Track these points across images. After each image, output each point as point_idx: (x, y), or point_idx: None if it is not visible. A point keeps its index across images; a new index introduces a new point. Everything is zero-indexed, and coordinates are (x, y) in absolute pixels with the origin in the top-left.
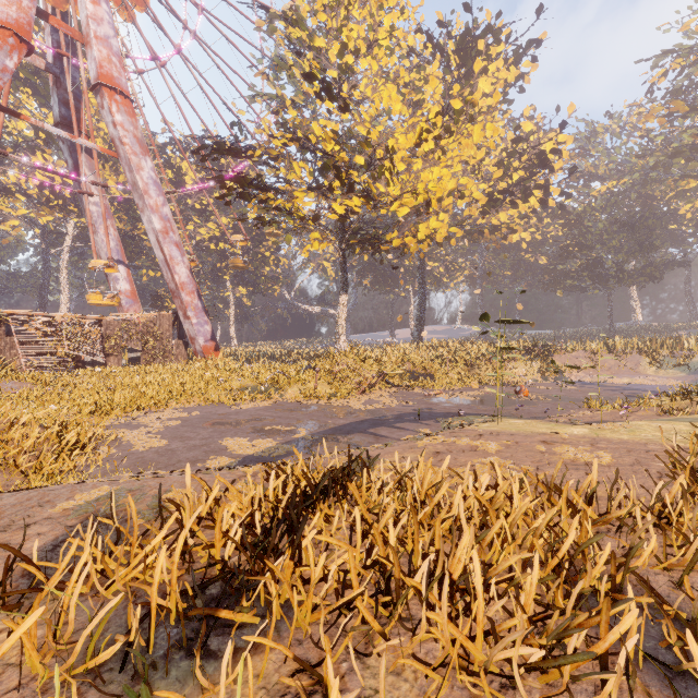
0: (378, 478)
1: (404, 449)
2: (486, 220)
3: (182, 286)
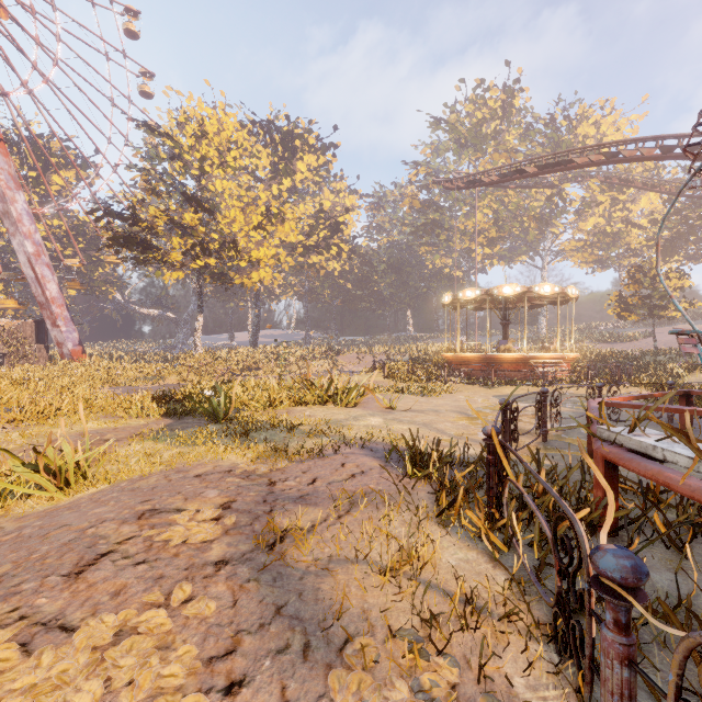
0: None
1: None
2: (304, 260)
3: (53, 300)
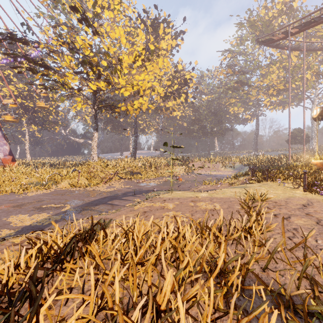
0: (111, 233)
1: (127, 212)
2: (164, 104)
3: None
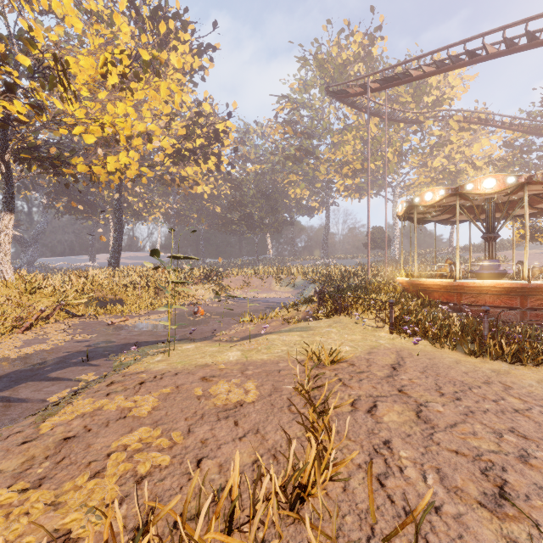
0: None
1: (6, 451)
2: (177, 170)
3: None
